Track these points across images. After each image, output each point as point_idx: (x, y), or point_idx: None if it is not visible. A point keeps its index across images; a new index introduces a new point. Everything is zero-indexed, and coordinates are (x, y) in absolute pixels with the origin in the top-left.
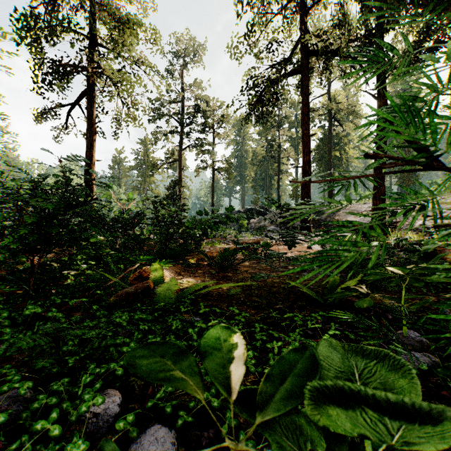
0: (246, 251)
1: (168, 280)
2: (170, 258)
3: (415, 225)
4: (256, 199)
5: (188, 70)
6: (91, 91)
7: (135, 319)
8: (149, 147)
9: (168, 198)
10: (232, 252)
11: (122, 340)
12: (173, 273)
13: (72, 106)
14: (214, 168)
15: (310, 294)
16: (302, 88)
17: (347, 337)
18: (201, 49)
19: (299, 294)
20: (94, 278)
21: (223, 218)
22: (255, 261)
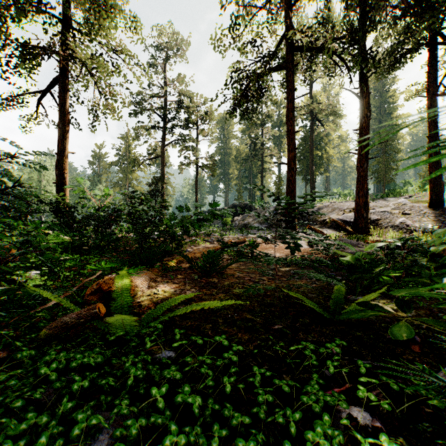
0: (231, 251)
1: (139, 291)
2: (144, 262)
3: (396, 222)
4: (239, 197)
5: (171, 65)
6: (63, 78)
7: (71, 368)
8: (130, 143)
9: (150, 195)
10: (218, 255)
11: (34, 420)
12: (146, 279)
13: (42, 94)
14: (198, 165)
15: (314, 308)
16: (287, 84)
17: (378, 378)
18: (184, 44)
19: (299, 306)
20: (29, 296)
21: (207, 215)
22: (242, 262)
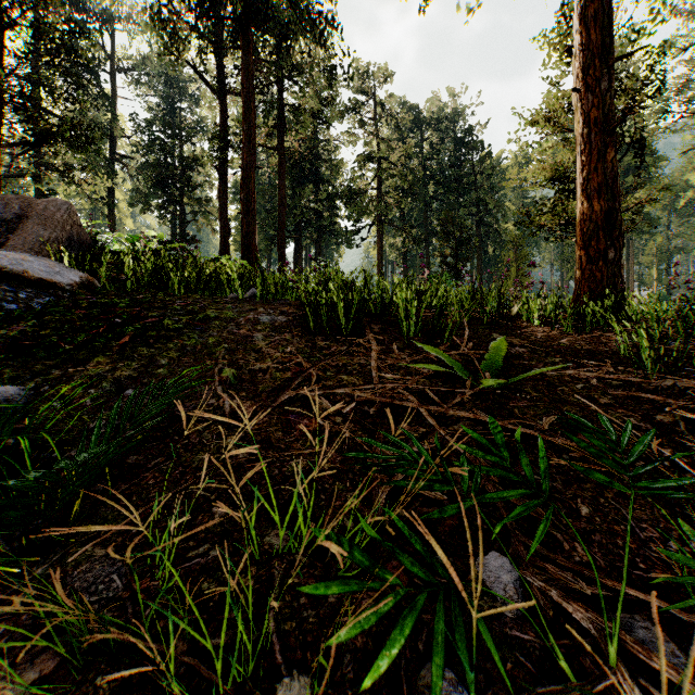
0: None
1: None
2: None
3: None
4: None
5: None
6: None
7: None
8: None
9: None
10: None
11: None
12: None
13: None
14: None
15: None
16: (36, 191)
17: None
18: None
19: None
20: None
21: None
22: None
